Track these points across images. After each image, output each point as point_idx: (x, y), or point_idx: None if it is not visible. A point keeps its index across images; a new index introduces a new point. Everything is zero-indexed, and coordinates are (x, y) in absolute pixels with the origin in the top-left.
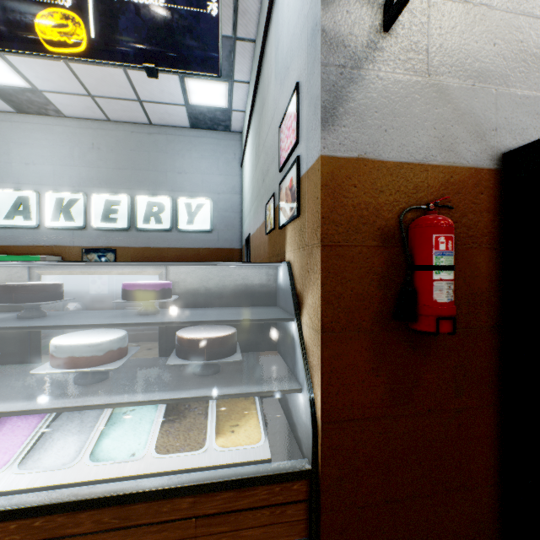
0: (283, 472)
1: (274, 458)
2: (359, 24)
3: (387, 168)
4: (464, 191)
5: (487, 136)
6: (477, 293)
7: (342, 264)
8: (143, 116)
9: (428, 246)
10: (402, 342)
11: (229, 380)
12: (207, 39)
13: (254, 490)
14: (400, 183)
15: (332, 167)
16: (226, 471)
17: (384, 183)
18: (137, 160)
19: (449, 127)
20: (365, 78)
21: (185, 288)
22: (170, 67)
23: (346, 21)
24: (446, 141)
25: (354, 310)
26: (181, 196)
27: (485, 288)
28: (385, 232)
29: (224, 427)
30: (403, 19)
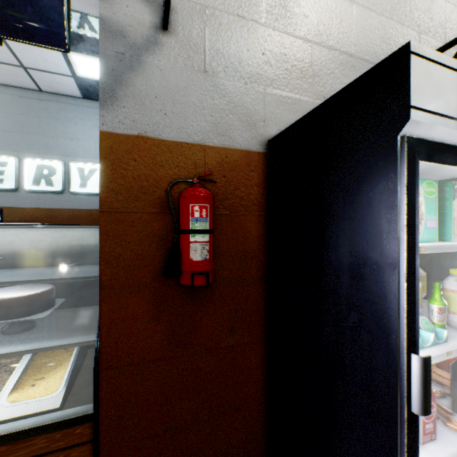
0: (63, 420)
1: (69, 406)
2: (140, 19)
3: (167, 146)
4: (237, 168)
5: (257, 126)
6: (249, 251)
7: (122, 228)
8: (31, 83)
9: (187, 214)
10: (181, 294)
11: (34, 336)
12: (50, 14)
13: (32, 441)
14: (179, 159)
15: (111, 142)
16: (2, 426)
17: (164, 159)
18: (26, 124)
19: (224, 116)
20: (146, 66)
21: (13, 250)
22: (12, 35)
23: (126, 14)
24: (222, 127)
25: (134, 268)
26: (74, 160)
27: (256, 247)
28: (165, 201)
29: (27, 381)
30: (182, 21)
